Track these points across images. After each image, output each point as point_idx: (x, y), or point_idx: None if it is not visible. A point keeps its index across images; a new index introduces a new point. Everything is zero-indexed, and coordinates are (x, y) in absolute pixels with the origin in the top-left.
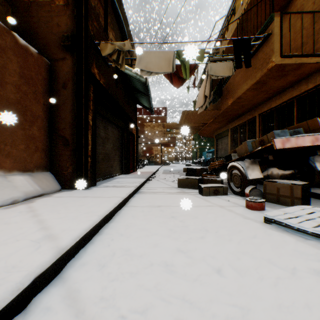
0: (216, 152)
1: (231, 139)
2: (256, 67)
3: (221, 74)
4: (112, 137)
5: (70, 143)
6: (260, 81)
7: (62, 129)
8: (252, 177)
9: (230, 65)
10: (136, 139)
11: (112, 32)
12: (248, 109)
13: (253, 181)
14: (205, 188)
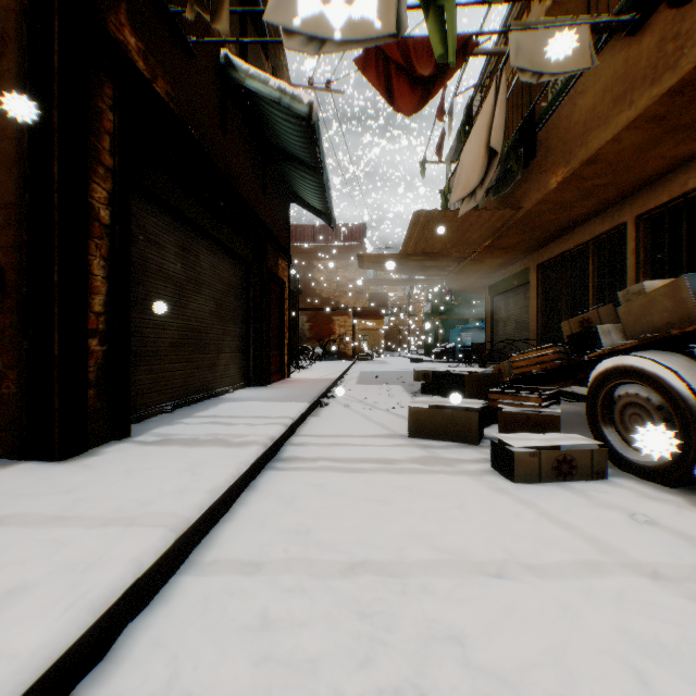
0: (492, 328)
1: (537, 293)
2: (681, 30)
3: (553, 66)
4: (212, 281)
5: (12, 282)
6: (690, 82)
7: None
8: None
9: (581, 37)
10: (288, 293)
11: None
12: (602, 203)
13: None
14: (523, 453)
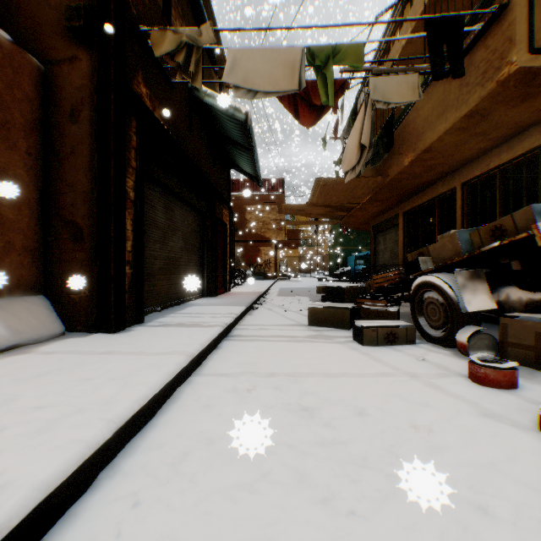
0: (375, 256)
1: (403, 232)
2: (469, 82)
3: (396, 99)
4: (182, 227)
5: (86, 235)
6: (476, 111)
7: (69, 207)
8: (473, 307)
9: (413, 80)
10: (229, 232)
11: (180, 22)
12: (441, 174)
13: (473, 316)
14: (368, 329)
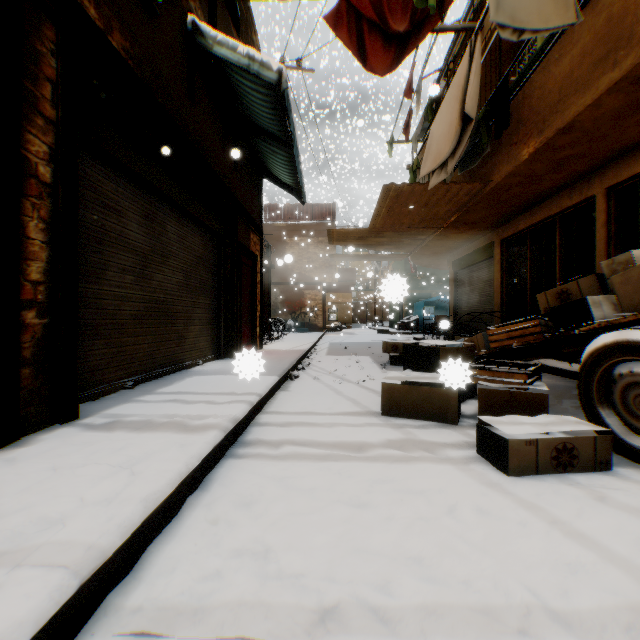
0: (456, 301)
1: (501, 267)
2: None
3: (535, 23)
4: (180, 252)
5: None
6: None
7: None
8: None
9: None
10: (260, 267)
11: None
12: (571, 176)
13: None
14: (518, 441)
